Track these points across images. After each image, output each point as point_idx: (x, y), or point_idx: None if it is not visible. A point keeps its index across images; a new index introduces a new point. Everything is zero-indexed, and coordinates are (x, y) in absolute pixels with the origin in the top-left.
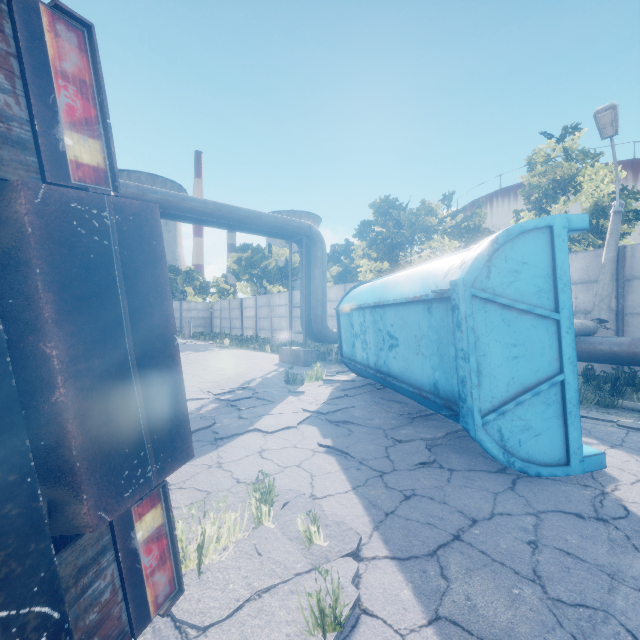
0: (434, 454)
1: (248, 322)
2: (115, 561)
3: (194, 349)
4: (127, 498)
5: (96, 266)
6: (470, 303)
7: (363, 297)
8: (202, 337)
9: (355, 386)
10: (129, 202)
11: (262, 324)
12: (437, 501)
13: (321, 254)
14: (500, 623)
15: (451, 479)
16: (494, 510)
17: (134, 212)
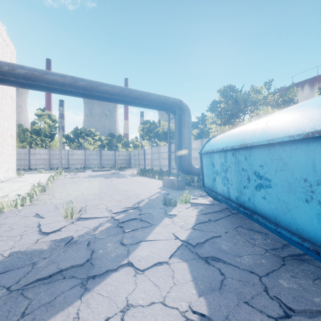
0: None
1: (147, 161)
2: None
3: (117, 176)
4: None
5: None
6: None
7: (223, 142)
8: (124, 169)
9: (215, 210)
10: None
11: (155, 162)
12: None
13: (188, 119)
14: None
15: None
16: None
17: None
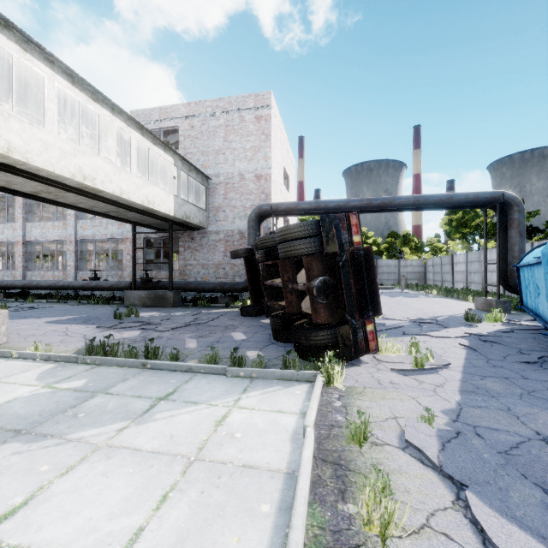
0: (545, 363)
1: (458, 276)
2: (362, 332)
3: (406, 296)
4: (365, 318)
5: (359, 263)
6: (547, 265)
7: (530, 257)
8: (414, 288)
9: (529, 328)
10: (365, 247)
11: (472, 278)
12: (512, 371)
13: (517, 216)
14: (490, 388)
15: (538, 370)
16: (547, 380)
17: (366, 249)
